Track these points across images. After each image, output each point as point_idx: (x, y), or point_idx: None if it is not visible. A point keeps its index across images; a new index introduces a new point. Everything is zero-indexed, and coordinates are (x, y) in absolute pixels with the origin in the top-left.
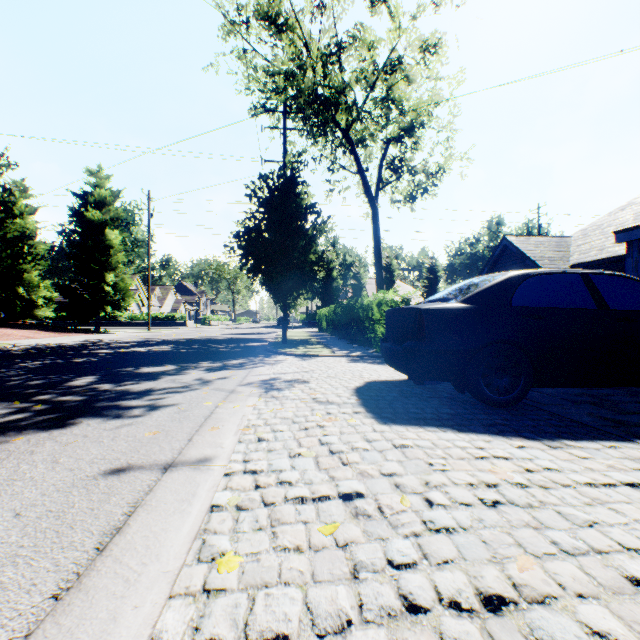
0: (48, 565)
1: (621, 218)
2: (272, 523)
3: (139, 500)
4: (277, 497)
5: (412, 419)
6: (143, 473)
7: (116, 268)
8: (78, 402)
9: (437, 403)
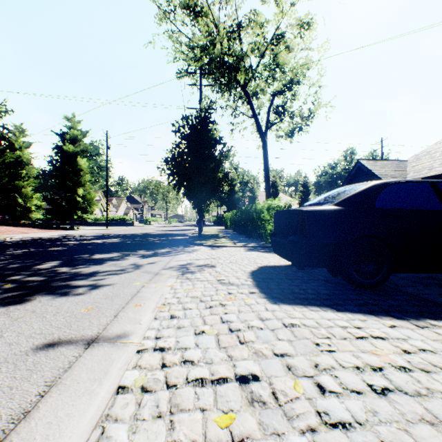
0: None
1: None
2: (171, 410)
3: (56, 378)
4: (179, 378)
5: (297, 299)
6: (68, 349)
7: (85, 185)
8: (39, 282)
9: (315, 285)
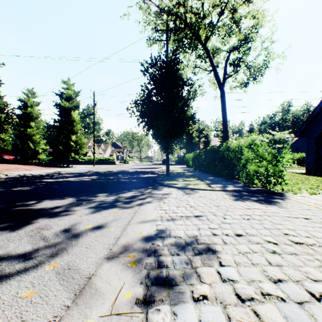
0: None
1: None
2: None
3: None
4: None
5: None
6: None
7: (77, 133)
8: None
9: None
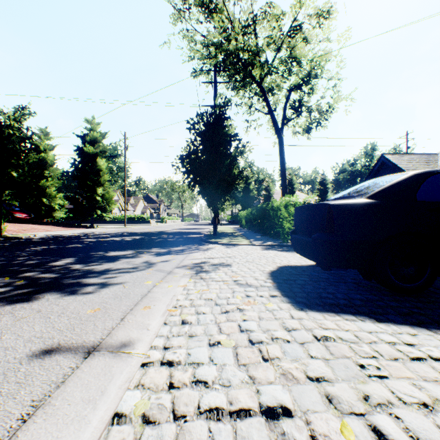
0: None
1: None
2: None
3: (45, 397)
4: (189, 405)
5: (326, 305)
6: (66, 357)
7: (104, 184)
8: (51, 279)
9: (345, 288)
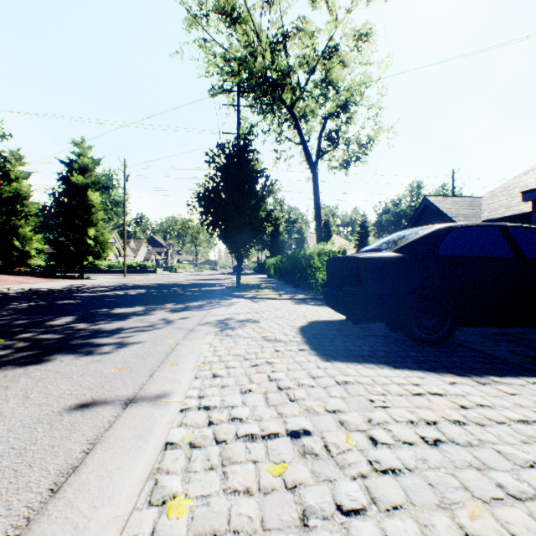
0: (0, 509)
1: (525, 181)
2: (223, 462)
3: (98, 437)
4: (228, 434)
5: (351, 356)
6: (105, 409)
7: (97, 224)
8: (55, 340)
9: (372, 341)
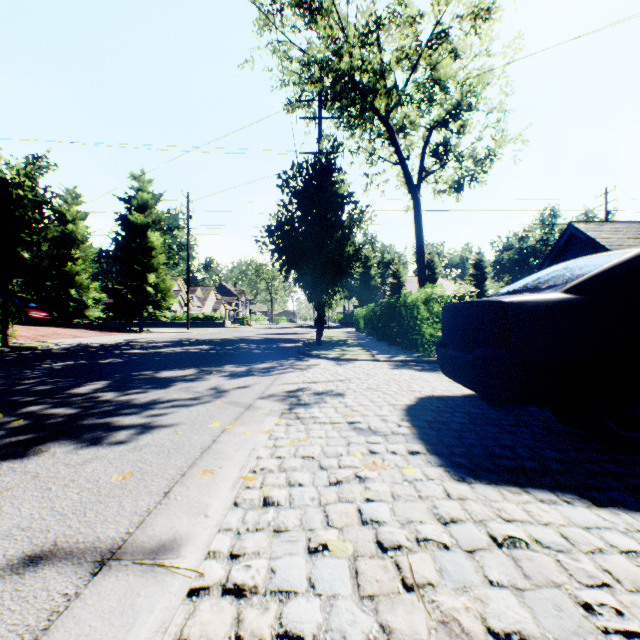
0: None
1: None
2: None
3: None
4: None
5: (503, 471)
6: (61, 573)
7: (157, 269)
8: (66, 417)
9: (529, 438)
